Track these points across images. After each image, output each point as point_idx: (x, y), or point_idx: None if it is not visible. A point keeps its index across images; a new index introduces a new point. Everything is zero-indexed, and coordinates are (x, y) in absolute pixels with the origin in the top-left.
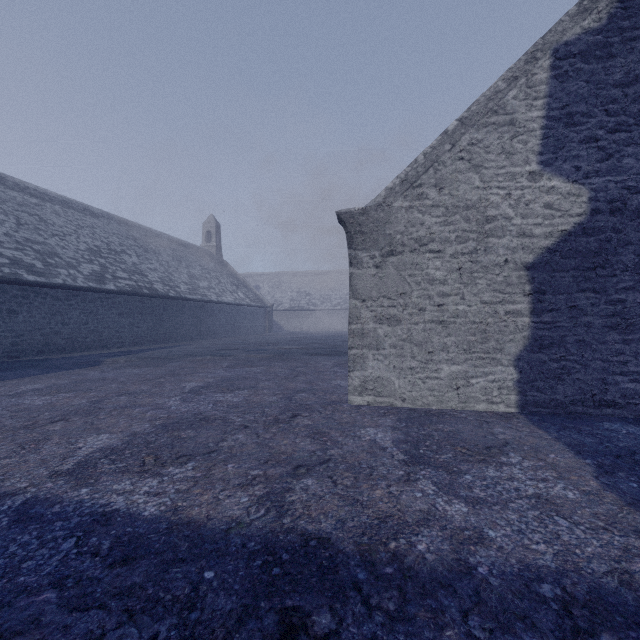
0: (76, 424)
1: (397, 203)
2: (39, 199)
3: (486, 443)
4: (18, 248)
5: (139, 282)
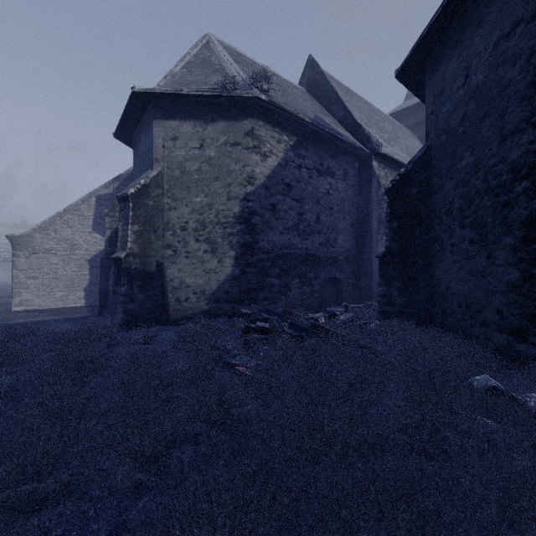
0: None
1: (37, 235)
2: None
3: (66, 311)
4: None
5: None
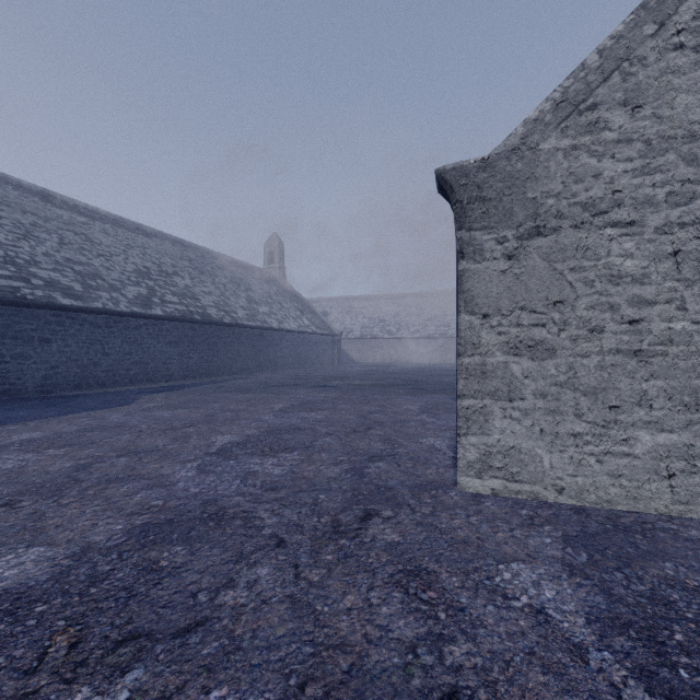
0: (17, 516)
1: (548, 143)
2: (88, 218)
3: None
4: (56, 269)
5: (190, 307)
